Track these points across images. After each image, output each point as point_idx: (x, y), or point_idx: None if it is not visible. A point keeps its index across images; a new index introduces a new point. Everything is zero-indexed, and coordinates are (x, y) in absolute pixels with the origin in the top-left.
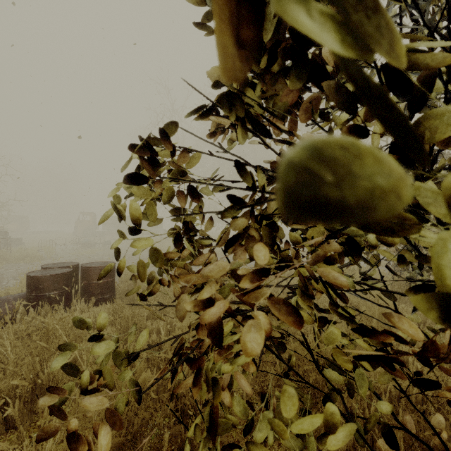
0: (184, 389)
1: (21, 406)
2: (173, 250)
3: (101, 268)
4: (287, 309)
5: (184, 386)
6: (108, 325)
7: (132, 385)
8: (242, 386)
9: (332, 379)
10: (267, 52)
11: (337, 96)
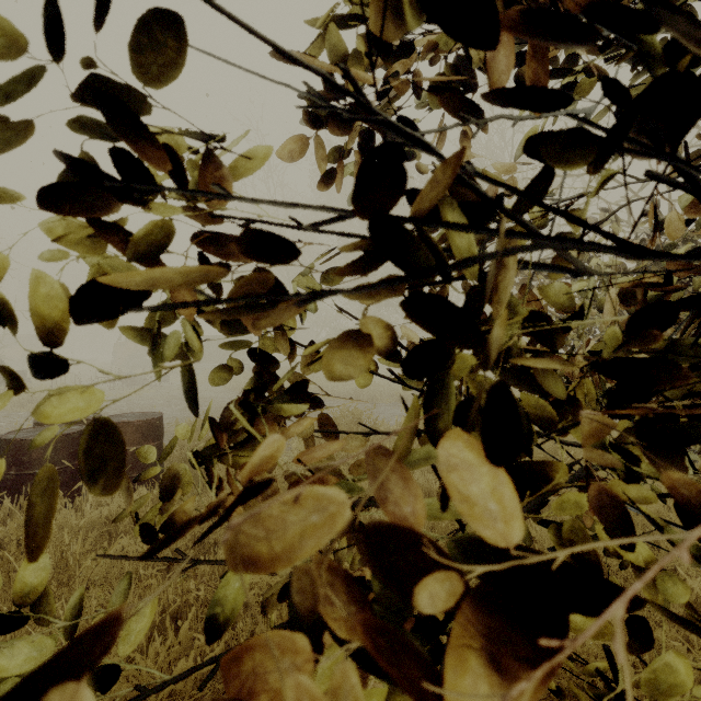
0: None
1: None
2: (228, 410)
3: (138, 423)
4: None
5: None
6: None
7: None
8: None
9: None
10: None
11: None
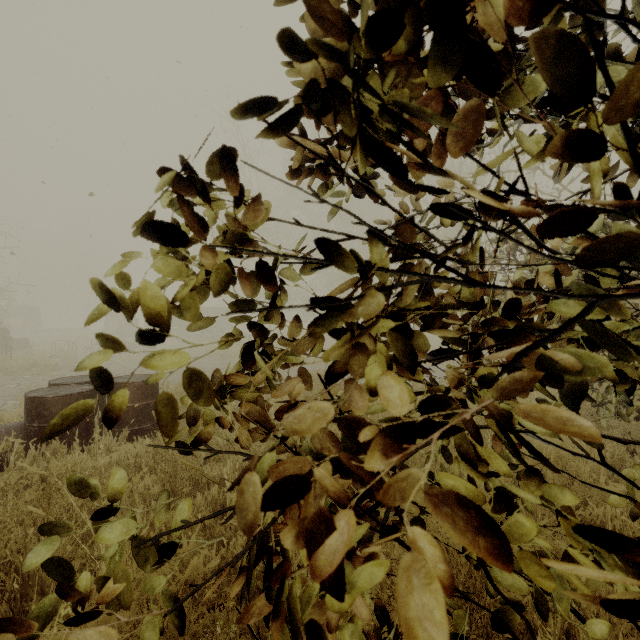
0: (257, 619)
1: (3, 608)
2: (239, 366)
3: (138, 384)
4: (463, 504)
5: (257, 612)
6: (147, 472)
7: (167, 600)
8: (358, 609)
9: (506, 584)
10: (411, 4)
11: (552, 79)
